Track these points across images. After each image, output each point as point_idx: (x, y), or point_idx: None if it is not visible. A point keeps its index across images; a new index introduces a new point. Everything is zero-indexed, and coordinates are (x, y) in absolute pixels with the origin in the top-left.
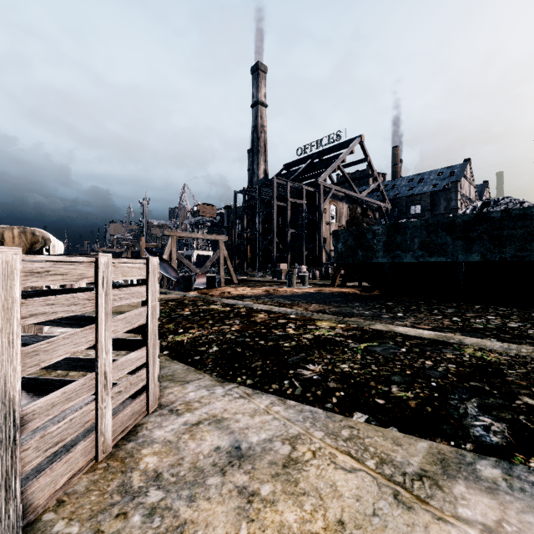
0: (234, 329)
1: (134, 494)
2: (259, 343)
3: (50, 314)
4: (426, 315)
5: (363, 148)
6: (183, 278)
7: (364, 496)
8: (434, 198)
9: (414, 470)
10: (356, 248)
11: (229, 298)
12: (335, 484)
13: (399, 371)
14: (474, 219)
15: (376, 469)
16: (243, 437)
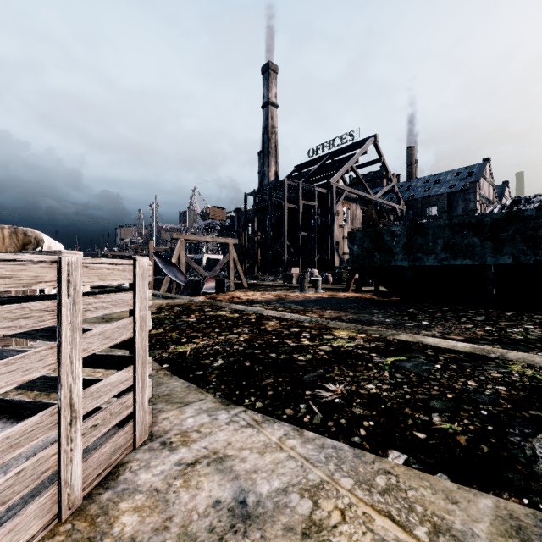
0: (243, 339)
1: None
2: (269, 356)
3: None
4: (455, 324)
5: (377, 148)
6: (190, 282)
7: None
8: (451, 200)
9: None
10: (373, 250)
11: (238, 303)
12: None
13: (438, 394)
14: (505, 217)
15: None
16: (250, 485)
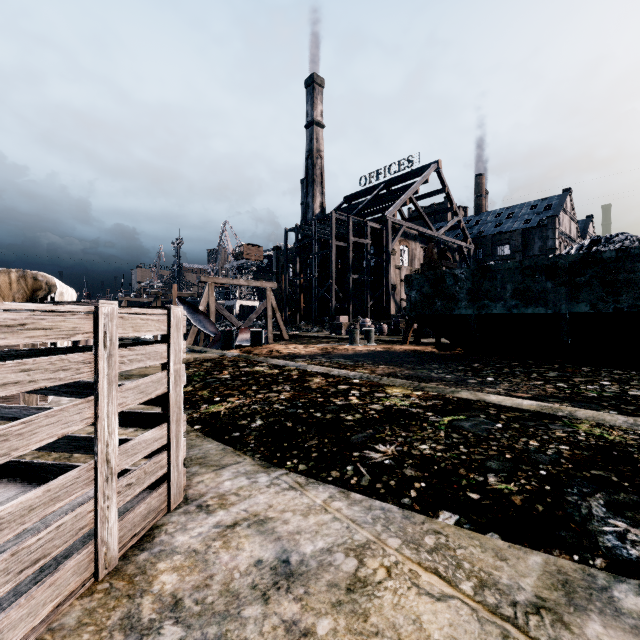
0: (284, 398)
1: (143, 631)
2: (314, 415)
3: (26, 384)
4: (523, 380)
5: (440, 176)
6: (222, 333)
7: (460, 638)
8: (526, 237)
9: (527, 597)
10: (434, 296)
11: (278, 358)
12: (420, 618)
13: (496, 455)
14: (581, 260)
15: (475, 596)
16: (293, 546)
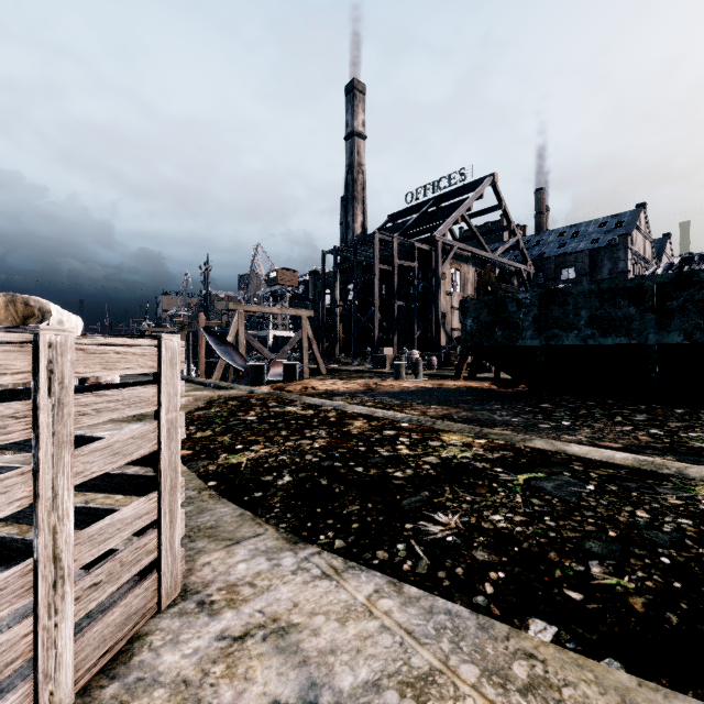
0: (318, 446)
1: None
2: (354, 470)
3: None
4: (607, 425)
5: (496, 190)
6: (251, 367)
7: None
8: (594, 259)
9: None
10: (493, 325)
11: (314, 395)
12: None
13: (595, 531)
14: (673, 280)
15: None
16: (324, 676)
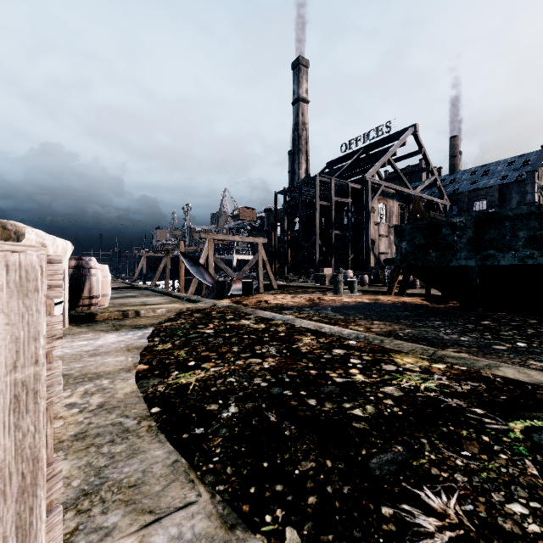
0: (267, 367)
1: None
2: (306, 403)
3: None
4: None
5: (417, 138)
6: (216, 284)
7: None
8: (503, 192)
9: None
10: (427, 247)
11: (266, 309)
12: None
13: None
14: None
15: None
16: None
